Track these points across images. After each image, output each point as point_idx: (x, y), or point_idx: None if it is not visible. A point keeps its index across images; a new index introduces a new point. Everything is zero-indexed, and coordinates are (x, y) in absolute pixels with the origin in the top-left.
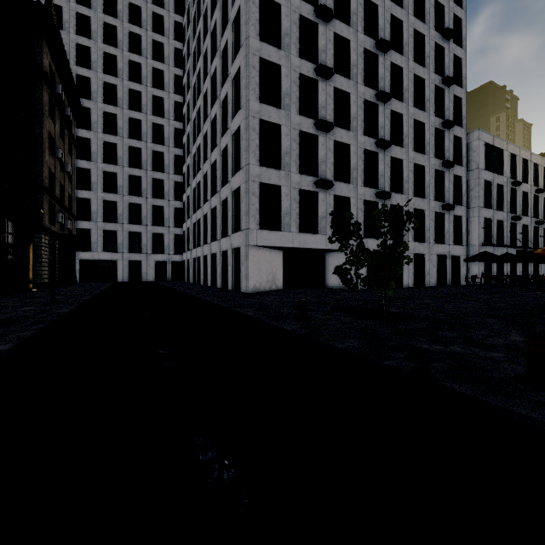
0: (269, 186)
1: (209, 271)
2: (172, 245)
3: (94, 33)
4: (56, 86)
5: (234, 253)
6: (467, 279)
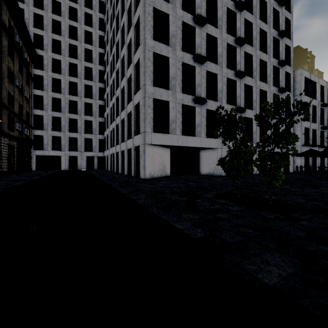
0: (160, 101)
1: (119, 163)
2: (98, 146)
3: (46, 6)
4: (15, 36)
5: (136, 150)
6: (297, 168)
